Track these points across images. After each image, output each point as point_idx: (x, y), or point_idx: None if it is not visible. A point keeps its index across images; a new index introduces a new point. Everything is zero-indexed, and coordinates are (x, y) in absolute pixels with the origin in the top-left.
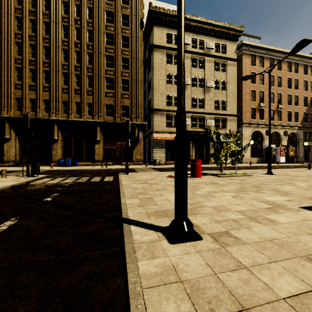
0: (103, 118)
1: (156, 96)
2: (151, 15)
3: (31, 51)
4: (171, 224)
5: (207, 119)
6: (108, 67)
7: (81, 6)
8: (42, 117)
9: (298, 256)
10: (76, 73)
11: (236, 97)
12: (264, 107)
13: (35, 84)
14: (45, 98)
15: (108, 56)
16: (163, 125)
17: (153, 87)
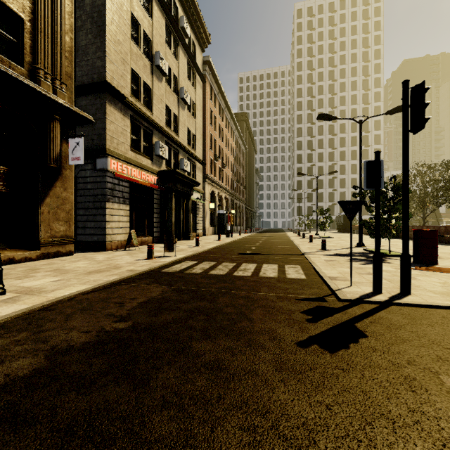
0: None
1: (113, 54)
2: None
3: None
4: None
5: (184, 158)
6: None
7: None
8: None
9: None
10: None
11: (202, 135)
12: (216, 161)
13: None
14: None
15: None
16: (125, 141)
17: (103, 20)
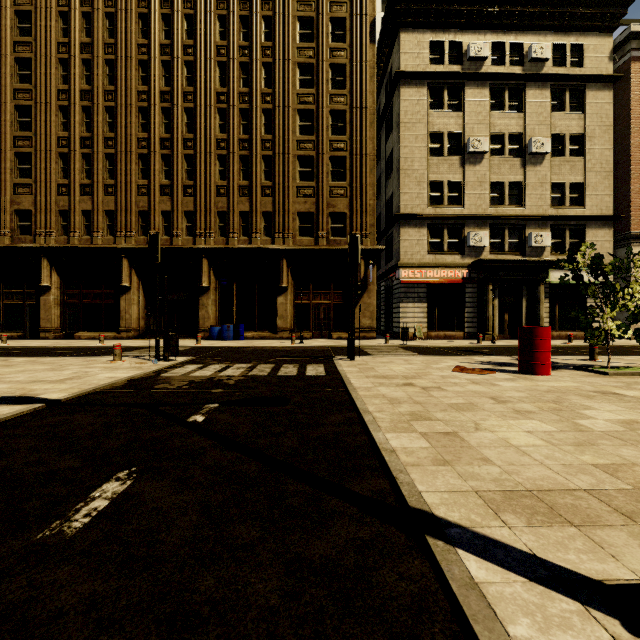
0: (292, 241)
1: (406, 187)
2: (394, 7)
3: (164, 121)
4: None
5: (531, 231)
6: (303, 135)
7: (250, 18)
8: (182, 245)
9: None
10: (241, 155)
11: (611, 171)
12: None
13: (171, 183)
14: (186, 209)
15: (303, 112)
16: (421, 249)
17: (398, 167)
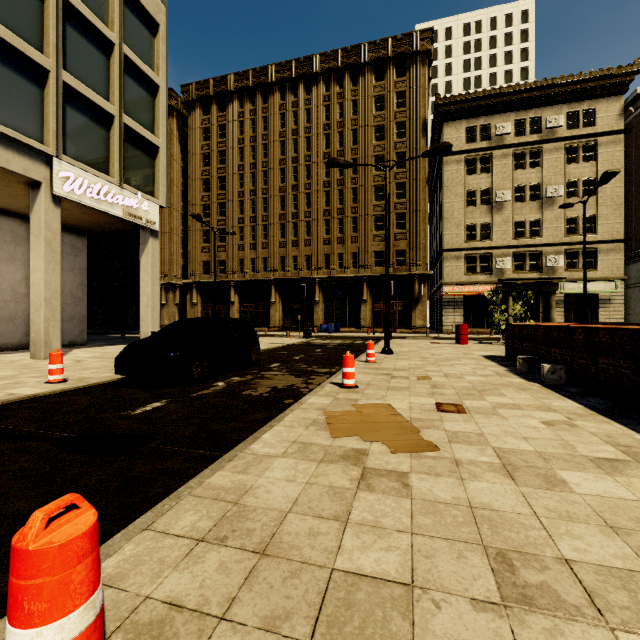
0: (370, 270)
1: (448, 230)
2: (438, 111)
3: (294, 202)
4: (382, 349)
5: (547, 256)
6: (377, 201)
7: (344, 132)
8: (304, 276)
9: (421, 357)
10: (338, 218)
11: (622, 204)
12: None
13: (297, 239)
14: (306, 254)
15: (377, 187)
16: (459, 272)
17: (443, 216)
